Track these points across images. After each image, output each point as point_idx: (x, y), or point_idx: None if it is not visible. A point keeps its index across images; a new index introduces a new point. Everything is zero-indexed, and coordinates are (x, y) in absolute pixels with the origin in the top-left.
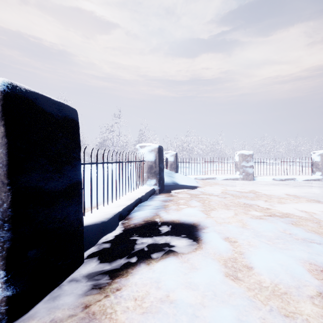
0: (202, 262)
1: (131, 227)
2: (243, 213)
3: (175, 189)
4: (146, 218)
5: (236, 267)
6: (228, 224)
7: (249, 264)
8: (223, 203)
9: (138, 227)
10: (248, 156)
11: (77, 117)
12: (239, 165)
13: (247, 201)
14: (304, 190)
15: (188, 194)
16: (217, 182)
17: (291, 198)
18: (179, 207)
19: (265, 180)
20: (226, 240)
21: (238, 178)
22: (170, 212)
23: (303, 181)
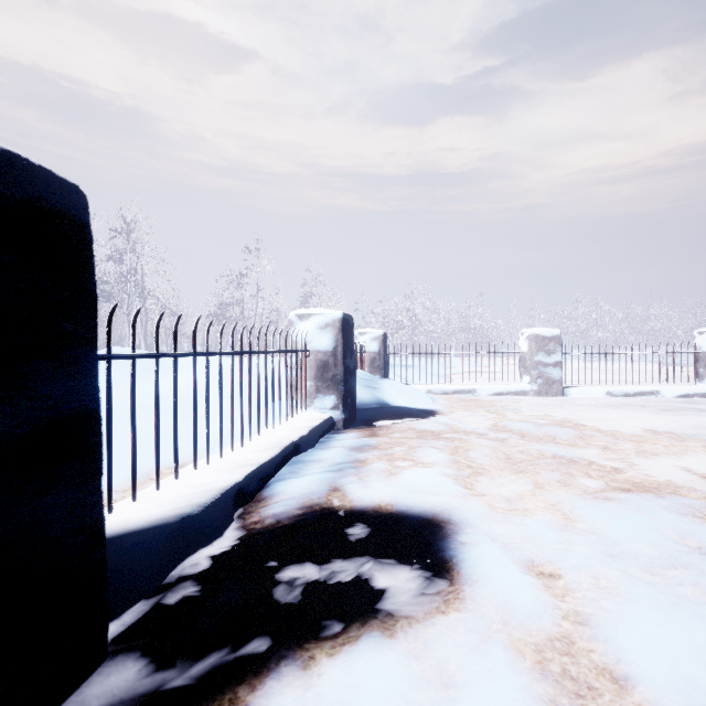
0: (471, 658)
1: (266, 527)
2: (556, 484)
3: (382, 418)
4: (307, 498)
5: (577, 676)
6: (527, 519)
7: (614, 664)
8: (503, 454)
9: (285, 527)
10: (549, 341)
11: (82, 211)
12: (529, 362)
13: (559, 448)
14: (687, 419)
15: (414, 430)
16: (479, 401)
17: (666, 441)
18: (394, 467)
19: (590, 395)
20: (528, 571)
21: (528, 392)
22: (370, 482)
23: (677, 398)
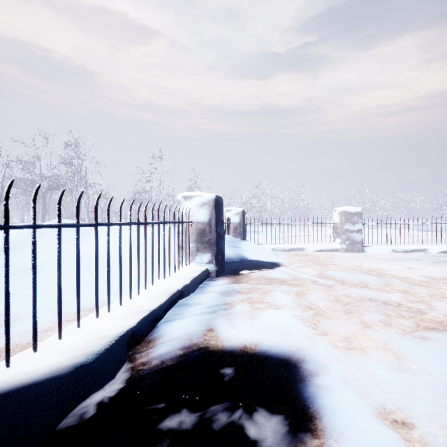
0: None
1: (152, 369)
2: (379, 324)
3: (243, 268)
4: (187, 339)
5: None
6: (367, 360)
7: None
8: (332, 297)
9: (168, 368)
10: (354, 215)
11: None
12: (340, 229)
13: (372, 292)
14: None
15: (266, 277)
16: (307, 256)
17: (446, 286)
18: (254, 308)
19: (381, 252)
20: (383, 420)
21: (339, 249)
22: (237, 323)
23: (439, 253)
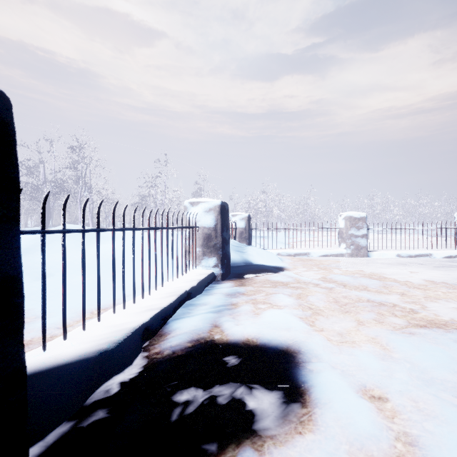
0: None
1: (164, 357)
2: (373, 322)
3: (248, 272)
4: (195, 334)
5: None
6: (356, 350)
7: None
8: (332, 299)
9: (179, 357)
10: (359, 220)
11: (4, 111)
12: (345, 234)
13: (371, 294)
14: (453, 273)
15: (270, 281)
16: (312, 261)
17: (443, 289)
18: (257, 308)
19: (386, 257)
20: (363, 395)
21: (345, 254)
22: (241, 320)
23: (444, 258)
